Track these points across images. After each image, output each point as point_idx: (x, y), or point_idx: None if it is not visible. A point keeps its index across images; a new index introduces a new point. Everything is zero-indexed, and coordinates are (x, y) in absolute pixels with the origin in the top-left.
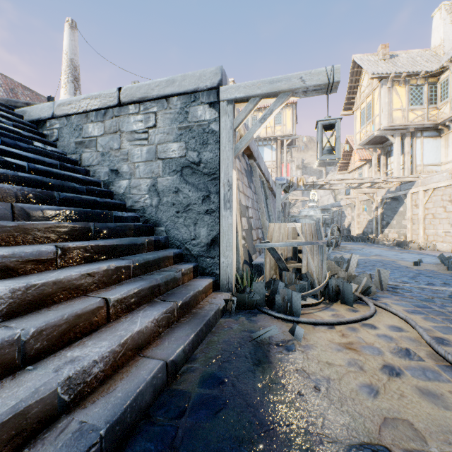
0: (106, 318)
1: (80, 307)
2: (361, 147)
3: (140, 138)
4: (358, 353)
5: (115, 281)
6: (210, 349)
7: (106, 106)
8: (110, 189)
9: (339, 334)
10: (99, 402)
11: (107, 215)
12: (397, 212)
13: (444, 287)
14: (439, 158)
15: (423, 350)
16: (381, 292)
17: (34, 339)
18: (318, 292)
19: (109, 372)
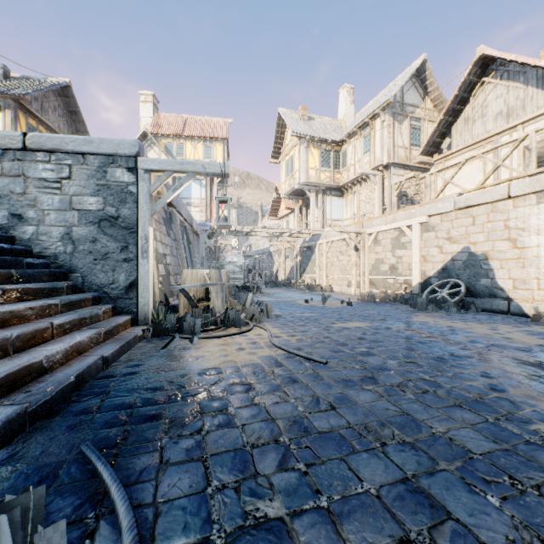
0: (52, 335)
1: (37, 325)
2: (286, 197)
3: (51, 187)
4: (228, 346)
5: (48, 315)
6: (131, 356)
7: (5, 148)
8: (11, 234)
9: (223, 340)
10: (66, 369)
11: (20, 262)
12: (311, 260)
13: (308, 314)
14: (342, 215)
15: (264, 341)
16: (266, 320)
17: (17, 340)
18: (219, 321)
19: (65, 361)
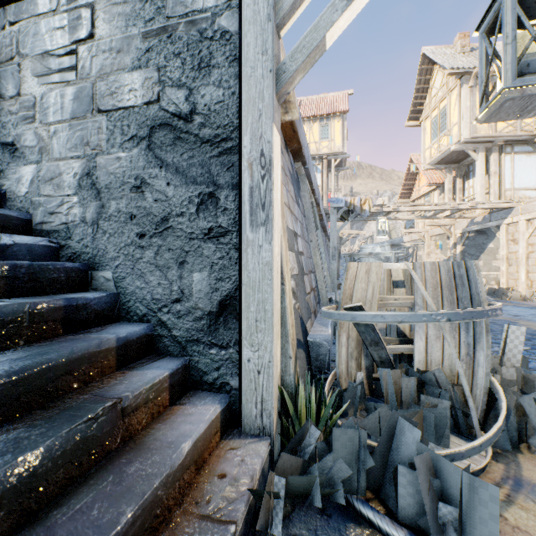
0: None
1: None
2: (431, 167)
3: (59, 68)
4: None
5: None
6: None
7: None
8: None
9: None
10: None
11: None
12: (485, 250)
13: None
14: (534, 180)
15: None
16: None
17: None
18: (476, 427)
19: None
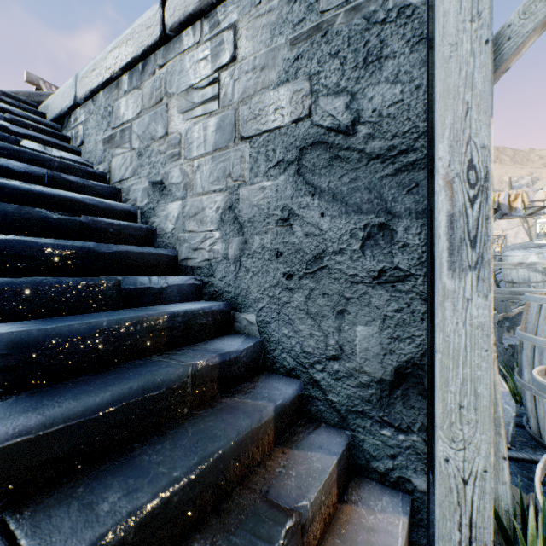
0: None
1: None
2: None
3: (202, 100)
4: None
5: None
6: None
7: (142, 50)
8: (151, 224)
9: None
10: None
11: (98, 290)
12: None
13: None
14: None
15: None
16: None
17: None
18: None
19: None
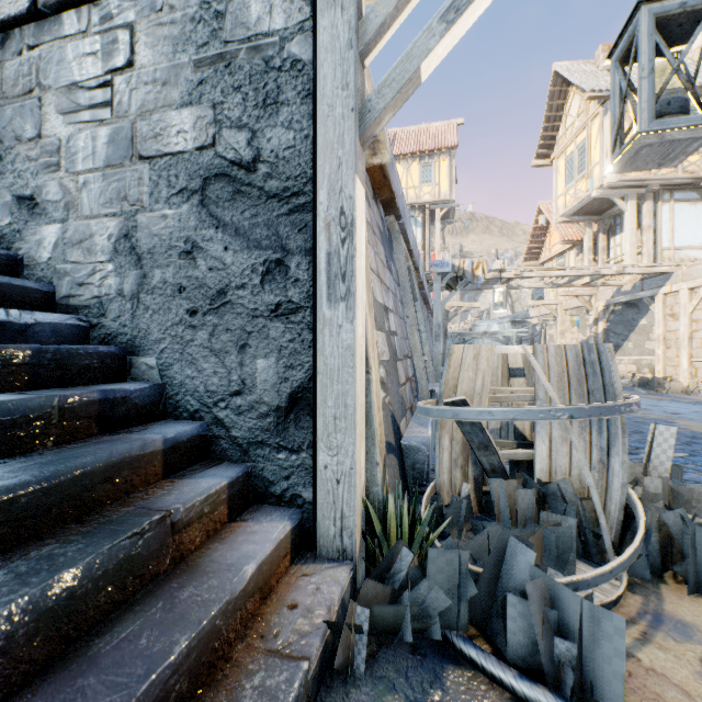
0: None
1: None
2: (566, 220)
3: (90, 104)
4: None
5: None
6: None
7: (0, 19)
8: (15, 251)
9: None
10: None
11: None
12: (636, 328)
13: None
14: (700, 237)
15: None
16: None
17: None
18: (609, 551)
19: None
